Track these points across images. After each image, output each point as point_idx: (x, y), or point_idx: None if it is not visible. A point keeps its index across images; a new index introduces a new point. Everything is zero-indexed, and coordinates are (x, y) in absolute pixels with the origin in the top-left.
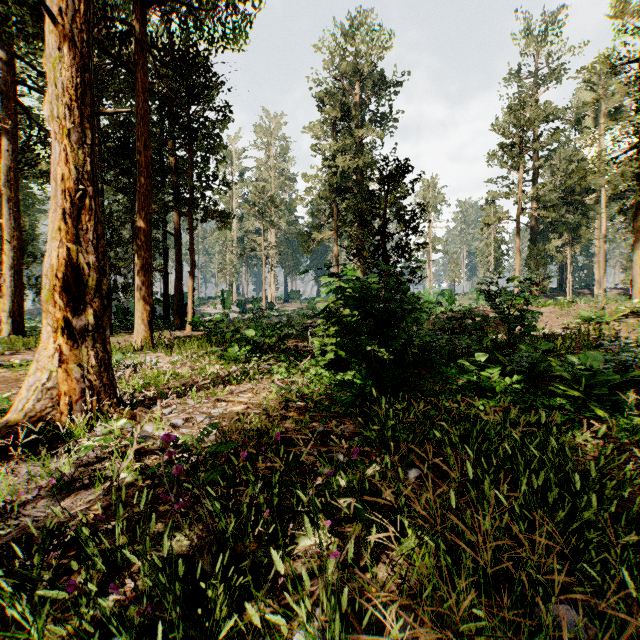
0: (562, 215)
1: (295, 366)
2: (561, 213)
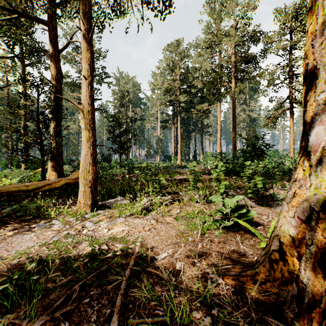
0: None
1: None
2: None
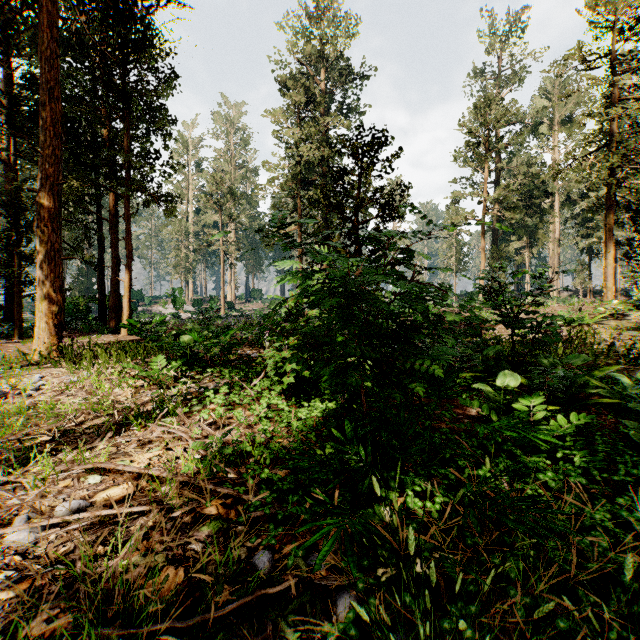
0: (521, 218)
1: (243, 387)
2: (521, 216)
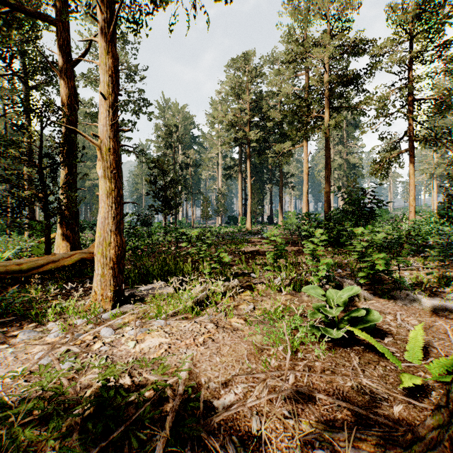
0: None
1: None
2: None
